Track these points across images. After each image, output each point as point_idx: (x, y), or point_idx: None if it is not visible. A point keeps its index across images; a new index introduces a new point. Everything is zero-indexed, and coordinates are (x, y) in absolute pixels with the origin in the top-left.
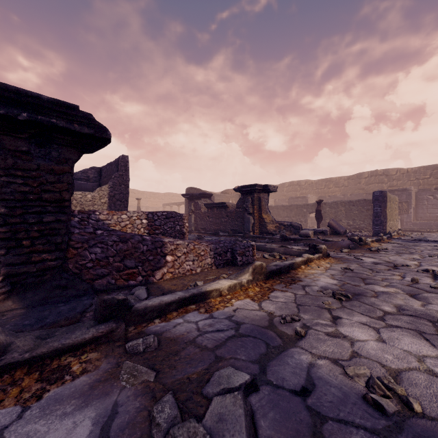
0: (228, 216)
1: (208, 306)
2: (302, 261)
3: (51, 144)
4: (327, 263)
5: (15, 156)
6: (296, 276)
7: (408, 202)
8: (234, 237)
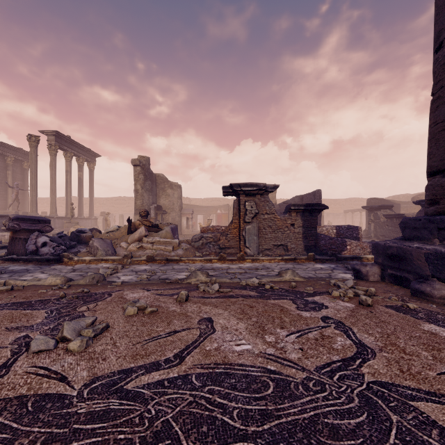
0: None
1: (361, 261)
2: None
3: (313, 212)
4: None
5: (306, 217)
6: None
7: None
8: None
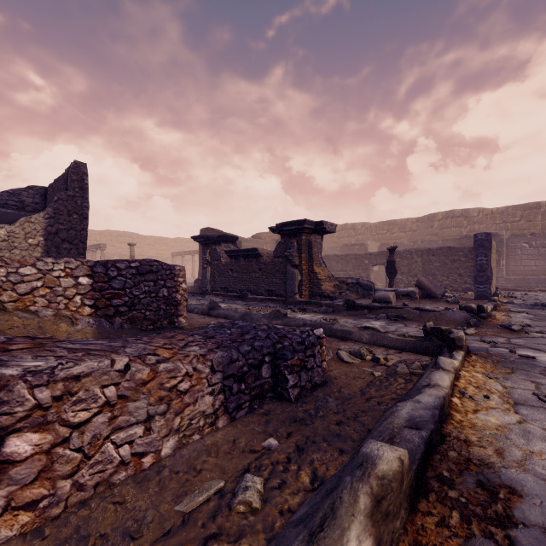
0: (262, 270)
1: None
2: (451, 383)
3: None
4: (488, 378)
5: None
6: (472, 452)
7: (500, 252)
8: (271, 302)
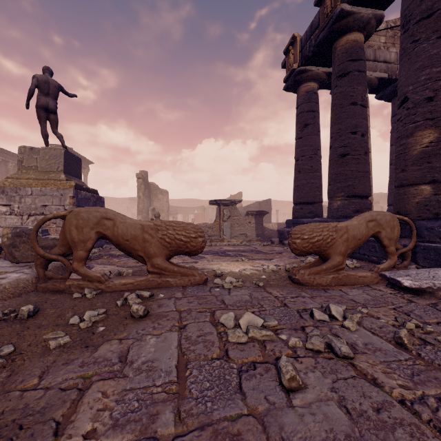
0: None
1: None
2: None
3: (261, 215)
4: None
5: (257, 218)
6: None
7: None
8: None
